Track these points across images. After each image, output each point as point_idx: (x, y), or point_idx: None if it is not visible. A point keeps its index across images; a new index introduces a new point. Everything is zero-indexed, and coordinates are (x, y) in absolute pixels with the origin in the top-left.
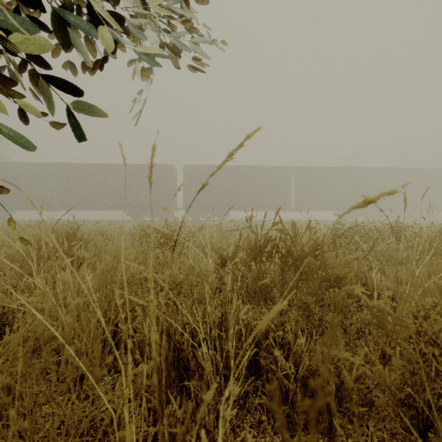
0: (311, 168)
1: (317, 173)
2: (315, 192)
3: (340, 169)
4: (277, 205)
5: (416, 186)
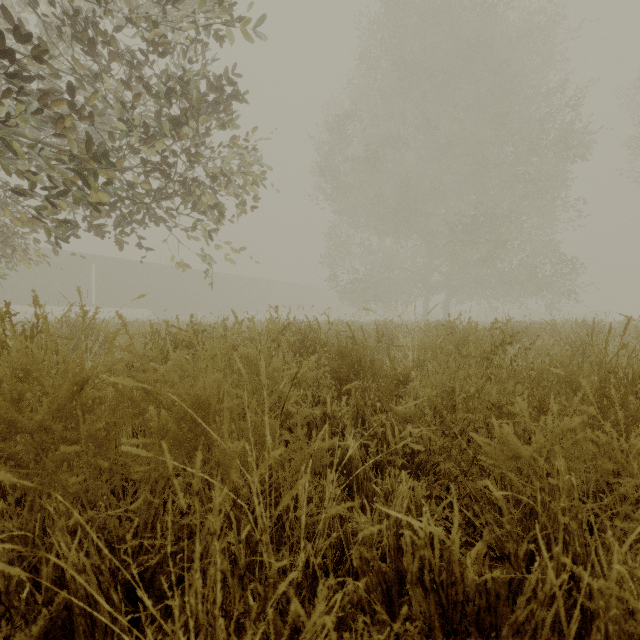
0: (117, 261)
1: (125, 266)
2: (123, 287)
3: (151, 265)
4: (70, 300)
5: (221, 289)
